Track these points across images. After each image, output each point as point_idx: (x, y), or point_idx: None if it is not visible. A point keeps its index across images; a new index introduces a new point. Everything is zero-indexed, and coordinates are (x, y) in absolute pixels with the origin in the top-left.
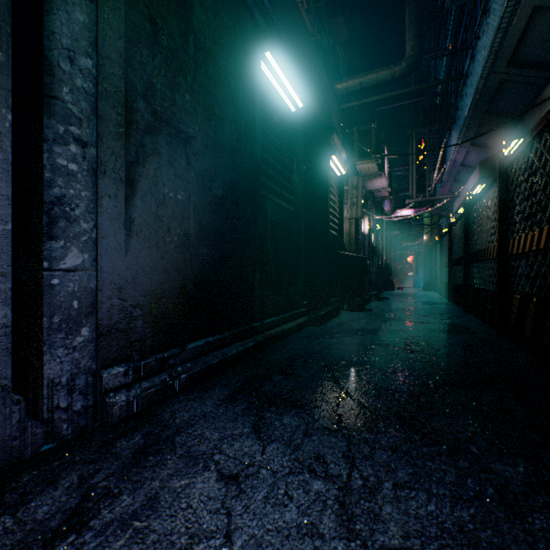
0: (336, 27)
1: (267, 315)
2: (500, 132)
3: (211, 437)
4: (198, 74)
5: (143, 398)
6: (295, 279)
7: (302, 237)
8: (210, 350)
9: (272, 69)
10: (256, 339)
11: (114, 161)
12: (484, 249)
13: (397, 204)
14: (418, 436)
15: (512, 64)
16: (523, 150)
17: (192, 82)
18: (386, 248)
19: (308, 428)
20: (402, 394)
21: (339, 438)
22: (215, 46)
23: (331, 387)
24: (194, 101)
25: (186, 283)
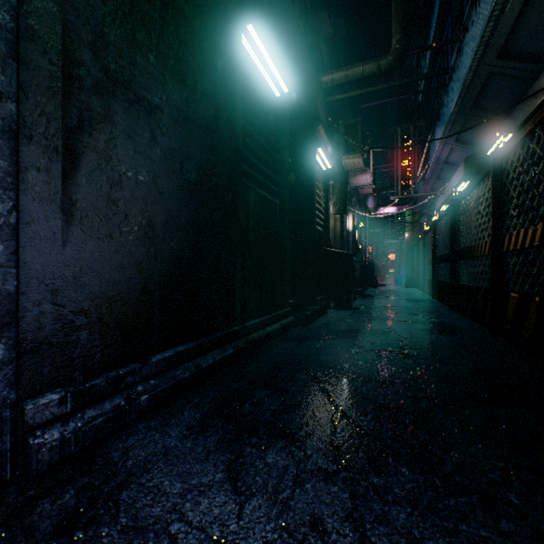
0: (320, 23)
1: (249, 317)
2: (485, 129)
3: (171, 491)
4: (166, 33)
5: (85, 432)
6: (280, 277)
7: (287, 232)
8: (181, 361)
9: (255, 45)
10: (236, 344)
11: (46, 124)
12: (474, 246)
13: (379, 203)
14: (440, 478)
15: (502, 56)
16: (523, 140)
17: (158, 41)
18: (369, 246)
19: (299, 470)
20: (408, 414)
21: (340, 486)
22: (187, 5)
23: (323, 405)
24: (161, 65)
25: (150, 282)
